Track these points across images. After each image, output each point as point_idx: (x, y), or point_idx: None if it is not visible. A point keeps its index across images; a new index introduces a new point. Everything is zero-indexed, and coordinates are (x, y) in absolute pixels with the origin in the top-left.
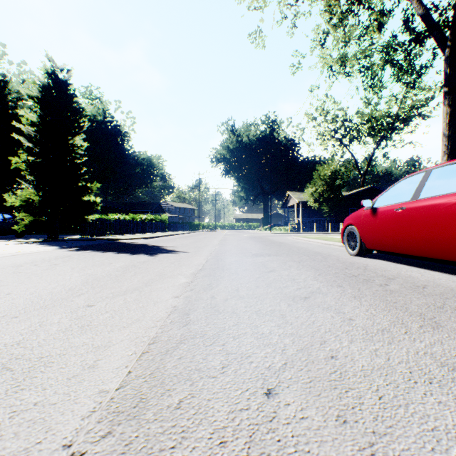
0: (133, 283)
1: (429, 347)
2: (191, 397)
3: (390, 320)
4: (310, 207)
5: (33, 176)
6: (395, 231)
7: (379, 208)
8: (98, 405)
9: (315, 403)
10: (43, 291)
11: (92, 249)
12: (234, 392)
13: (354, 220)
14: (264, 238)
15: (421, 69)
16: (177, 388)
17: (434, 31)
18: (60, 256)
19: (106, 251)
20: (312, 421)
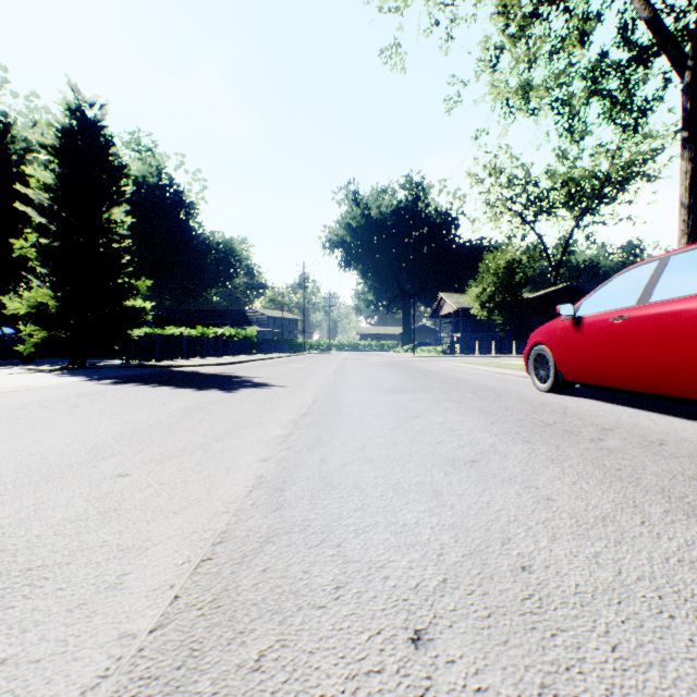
0: (196, 436)
1: (685, 549)
2: (280, 648)
3: (613, 501)
4: (474, 317)
5: (47, 268)
6: (612, 353)
7: (585, 317)
8: (115, 664)
9: (499, 659)
10: (50, 450)
11: (136, 382)
12: (355, 638)
13: (545, 336)
14: (404, 364)
15: (646, 104)
16: (256, 629)
17: (668, 45)
18: (85, 393)
19: (158, 385)
20: (496, 696)
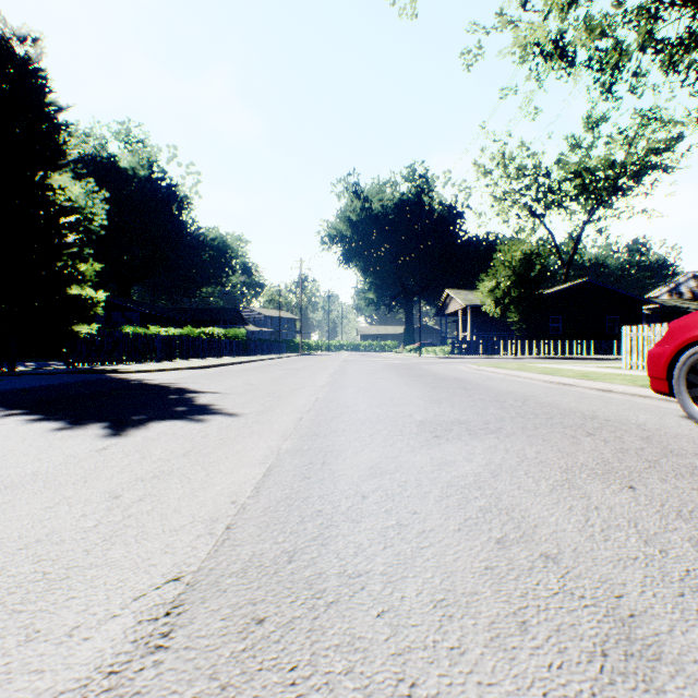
0: None
1: None
2: None
3: None
4: (482, 315)
5: None
6: None
7: None
8: None
9: None
10: None
11: (2, 403)
12: None
13: None
14: (416, 368)
15: None
16: None
17: None
18: None
19: (18, 413)
20: None
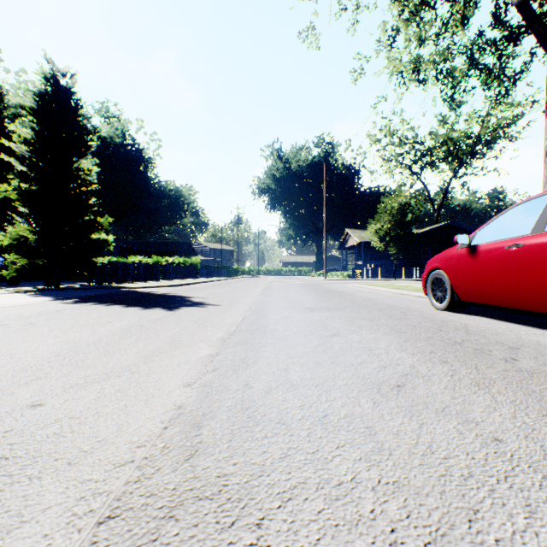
0: (127, 356)
1: None
2: None
3: None
4: (373, 248)
5: (27, 208)
6: (507, 277)
7: (480, 246)
8: None
9: None
10: None
11: (94, 301)
12: None
13: (442, 262)
14: (318, 286)
15: (515, 74)
16: None
17: (535, 24)
18: (45, 312)
19: (112, 304)
20: None
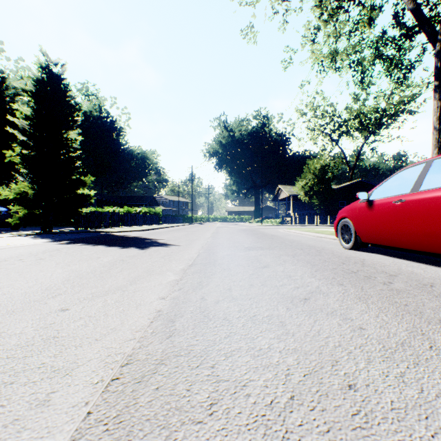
0: (118, 281)
1: None
2: None
3: (407, 330)
4: (300, 200)
5: (27, 169)
6: (394, 224)
7: (375, 200)
8: None
9: None
10: (17, 290)
11: (83, 242)
12: None
13: (348, 213)
14: (256, 230)
15: (411, 64)
16: None
17: (425, 26)
18: (48, 250)
19: (97, 245)
20: None
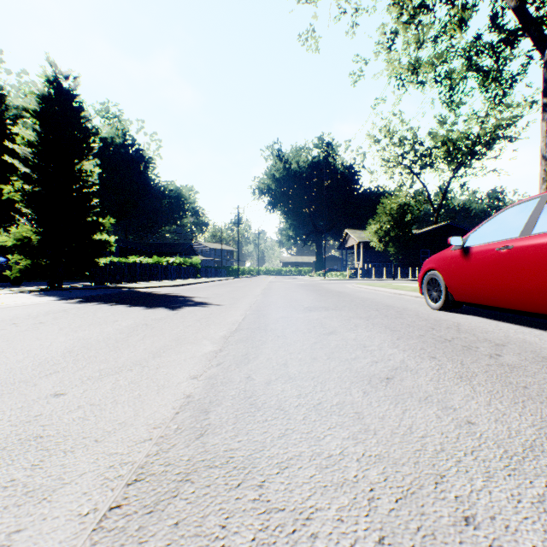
0: (137, 352)
1: None
2: None
3: (534, 425)
4: (373, 248)
5: (30, 209)
6: (497, 278)
7: (473, 247)
8: None
9: None
10: (0, 366)
11: (98, 301)
12: None
13: (437, 263)
14: (318, 286)
15: (512, 77)
16: None
17: (531, 28)
18: (52, 311)
19: (116, 304)
20: None
